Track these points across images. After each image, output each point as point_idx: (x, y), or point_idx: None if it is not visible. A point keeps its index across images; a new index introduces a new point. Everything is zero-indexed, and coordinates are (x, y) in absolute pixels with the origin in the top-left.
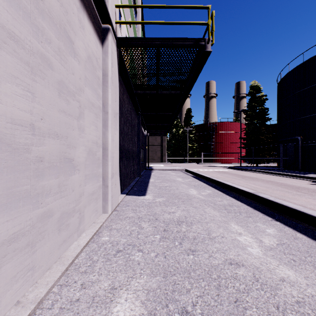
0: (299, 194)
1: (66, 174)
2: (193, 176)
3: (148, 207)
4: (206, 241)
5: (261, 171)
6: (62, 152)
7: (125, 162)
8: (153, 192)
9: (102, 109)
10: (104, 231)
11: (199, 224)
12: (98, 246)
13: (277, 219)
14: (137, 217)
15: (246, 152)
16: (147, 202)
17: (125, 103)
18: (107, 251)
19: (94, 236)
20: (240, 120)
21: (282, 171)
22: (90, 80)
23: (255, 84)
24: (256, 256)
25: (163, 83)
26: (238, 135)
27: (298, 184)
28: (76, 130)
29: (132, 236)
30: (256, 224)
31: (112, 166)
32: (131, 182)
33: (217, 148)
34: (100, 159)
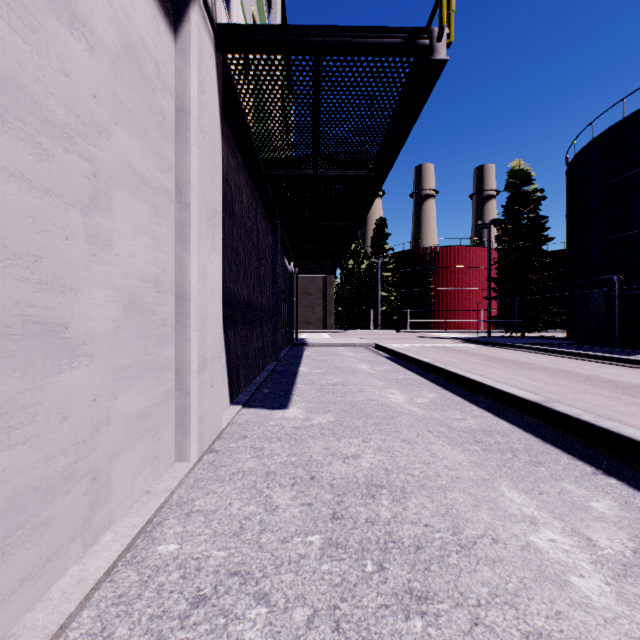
0: (639, 404)
1: (36, 370)
2: (393, 359)
3: (294, 440)
4: (453, 556)
5: (536, 348)
6: (15, 303)
7: (242, 331)
8: (306, 400)
9: (176, 197)
10: (170, 520)
11: (425, 496)
12: (142, 580)
13: (608, 470)
14: (263, 472)
15: (501, 309)
16: (292, 427)
17: (242, 196)
18: (164, 602)
19: (137, 540)
20: (489, 241)
21: (579, 347)
22: (132, 112)
23: (520, 167)
24: (605, 608)
25: (328, 151)
26: (482, 273)
27: (626, 378)
28: (78, 240)
29: (244, 538)
30: (561, 487)
31: (201, 342)
32: (258, 374)
33: (439, 301)
34: (170, 325)
